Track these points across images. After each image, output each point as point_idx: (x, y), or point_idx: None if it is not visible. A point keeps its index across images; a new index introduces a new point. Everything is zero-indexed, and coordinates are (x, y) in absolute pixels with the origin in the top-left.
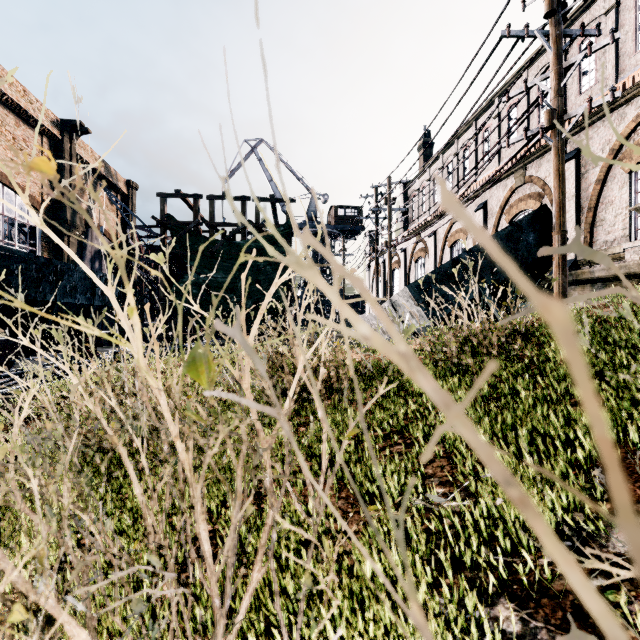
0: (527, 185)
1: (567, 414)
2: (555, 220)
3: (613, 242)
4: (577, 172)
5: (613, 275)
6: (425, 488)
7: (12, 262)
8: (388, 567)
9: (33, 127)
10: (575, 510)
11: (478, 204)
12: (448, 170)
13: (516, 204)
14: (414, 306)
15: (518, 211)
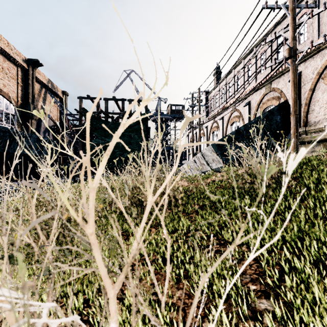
0: (272, 92)
1: None
2: (292, 108)
3: (318, 122)
4: (299, 85)
5: (323, 138)
6: (241, 284)
7: None
8: None
9: (12, 62)
10: None
11: (245, 103)
12: (229, 86)
13: (266, 102)
14: (215, 155)
15: (267, 106)
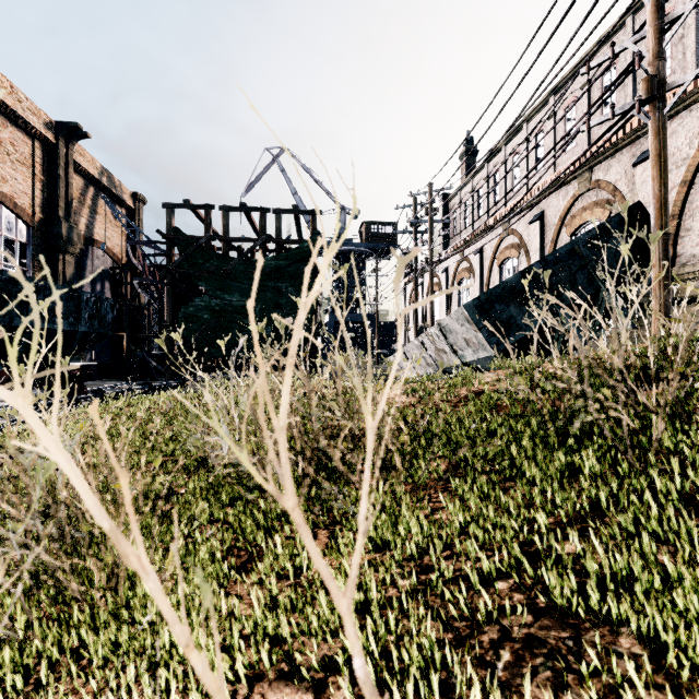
0: (593, 191)
1: None
2: (654, 220)
3: None
4: None
5: None
6: None
7: None
8: None
9: (23, 129)
10: None
11: (533, 215)
12: (495, 180)
13: (579, 214)
14: (472, 331)
15: (582, 222)
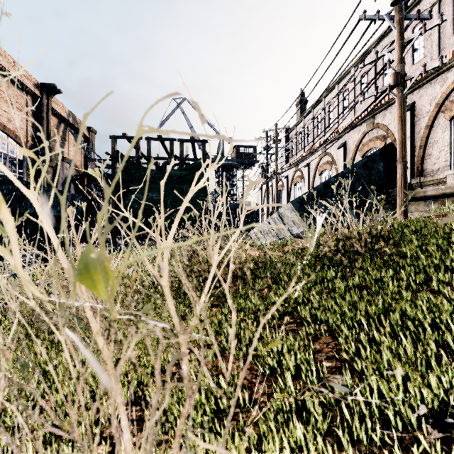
0: (375, 130)
1: (429, 301)
2: (399, 153)
3: (438, 170)
4: (411, 120)
5: (441, 194)
6: (315, 362)
7: (2, 184)
8: (292, 442)
9: (20, 88)
10: (450, 387)
11: (340, 144)
12: (318, 120)
13: (367, 143)
14: (296, 216)
15: (369, 148)
